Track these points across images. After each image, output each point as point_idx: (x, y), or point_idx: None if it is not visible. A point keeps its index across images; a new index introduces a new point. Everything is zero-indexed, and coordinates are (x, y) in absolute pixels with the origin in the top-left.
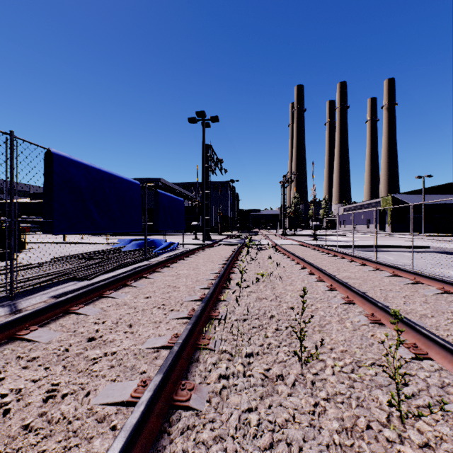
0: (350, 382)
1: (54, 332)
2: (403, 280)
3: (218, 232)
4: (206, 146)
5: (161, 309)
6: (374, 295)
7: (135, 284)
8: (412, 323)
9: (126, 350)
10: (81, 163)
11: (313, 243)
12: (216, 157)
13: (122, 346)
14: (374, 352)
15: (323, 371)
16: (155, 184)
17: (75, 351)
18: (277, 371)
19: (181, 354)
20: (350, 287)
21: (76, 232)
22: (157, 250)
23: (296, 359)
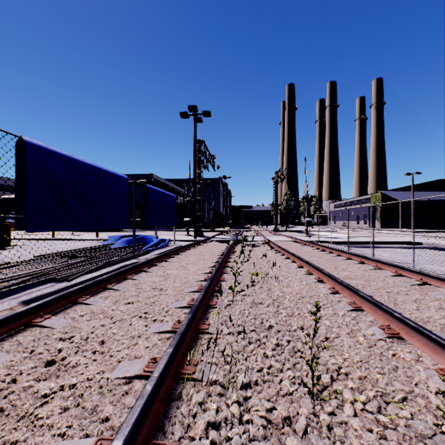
0: (380, 430)
1: (4, 354)
2: (409, 281)
3: (210, 228)
4: (198, 142)
5: (141, 319)
6: (381, 299)
7: (117, 287)
8: (444, 341)
9: (89, 382)
10: (59, 153)
11: (306, 239)
12: (209, 153)
13: (86, 375)
14: (401, 380)
15: (340, 410)
16: (147, 180)
17: (23, 384)
18: (283, 411)
19: (157, 392)
20: (357, 290)
21: (53, 229)
22: (147, 247)
23: (304, 390)
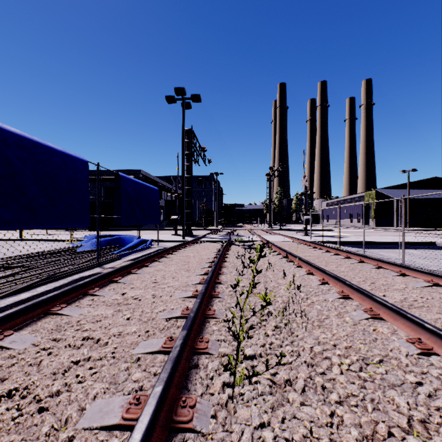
0: None
1: None
2: None
3: (201, 227)
4: (187, 131)
5: None
6: None
7: (8, 342)
8: None
9: None
10: None
11: (306, 239)
12: (199, 145)
13: None
14: None
15: None
16: (135, 176)
17: None
18: None
19: None
20: None
21: None
22: (121, 250)
23: None
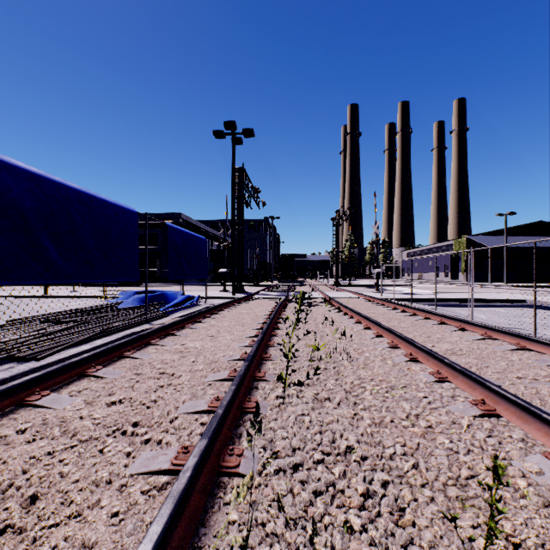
0: None
1: None
2: (543, 358)
3: (254, 282)
4: (237, 170)
5: (123, 440)
6: (517, 392)
7: (102, 373)
8: None
9: None
10: (23, 169)
11: (376, 296)
12: (252, 185)
13: None
14: None
15: None
16: (174, 221)
17: None
18: None
19: None
20: (484, 381)
21: (12, 282)
22: (167, 307)
23: None
